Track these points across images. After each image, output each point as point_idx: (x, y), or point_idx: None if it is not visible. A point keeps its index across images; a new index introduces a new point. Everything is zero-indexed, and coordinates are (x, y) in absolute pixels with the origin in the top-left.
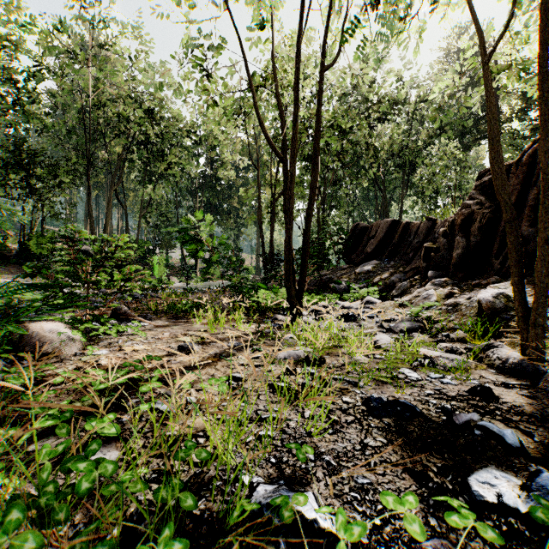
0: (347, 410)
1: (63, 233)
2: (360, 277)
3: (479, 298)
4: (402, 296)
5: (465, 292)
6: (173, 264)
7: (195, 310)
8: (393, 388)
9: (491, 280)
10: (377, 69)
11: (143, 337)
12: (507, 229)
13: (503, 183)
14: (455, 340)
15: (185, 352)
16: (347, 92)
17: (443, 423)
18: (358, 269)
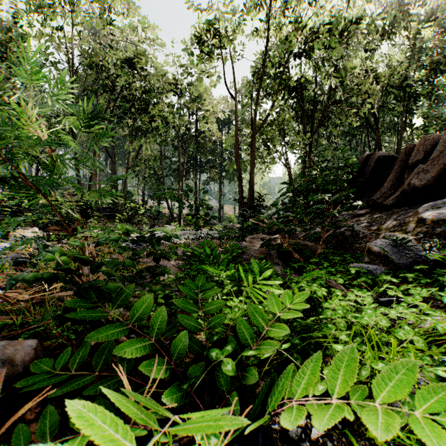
0: None
1: None
2: (443, 230)
3: None
4: None
5: None
6: (164, 214)
7: None
8: None
9: None
10: None
11: None
12: None
13: None
14: None
15: None
16: None
17: None
18: (433, 213)
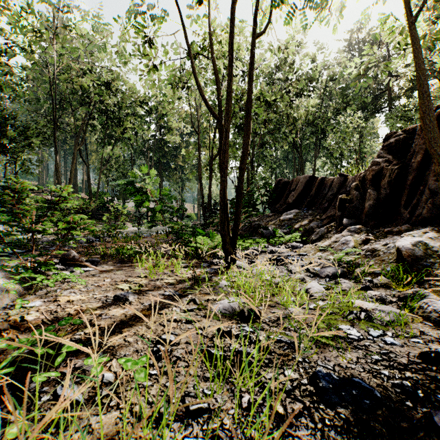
0: (292, 391)
1: (5, 184)
2: (284, 223)
3: (397, 246)
4: (320, 240)
5: (379, 239)
6: (129, 212)
7: (137, 256)
8: (336, 351)
9: (403, 228)
10: (296, 54)
11: (83, 284)
12: (439, 181)
13: (436, 135)
14: (378, 285)
15: (120, 302)
16: (271, 72)
17: (421, 424)
18: (282, 217)
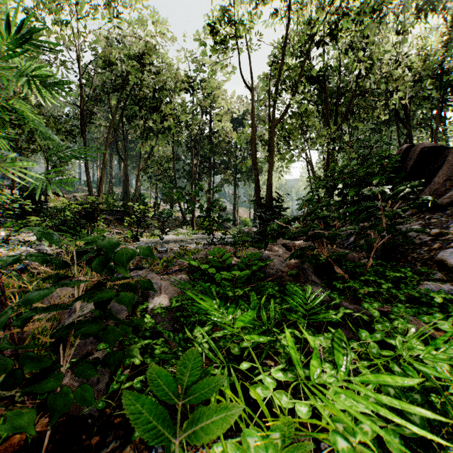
0: None
1: None
2: None
3: None
4: None
5: None
6: (177, 217)
7: None
8: None
9: None
10: None
11: None
12: None
13: None
14: None
15: None
16: None
17: None
18: None
